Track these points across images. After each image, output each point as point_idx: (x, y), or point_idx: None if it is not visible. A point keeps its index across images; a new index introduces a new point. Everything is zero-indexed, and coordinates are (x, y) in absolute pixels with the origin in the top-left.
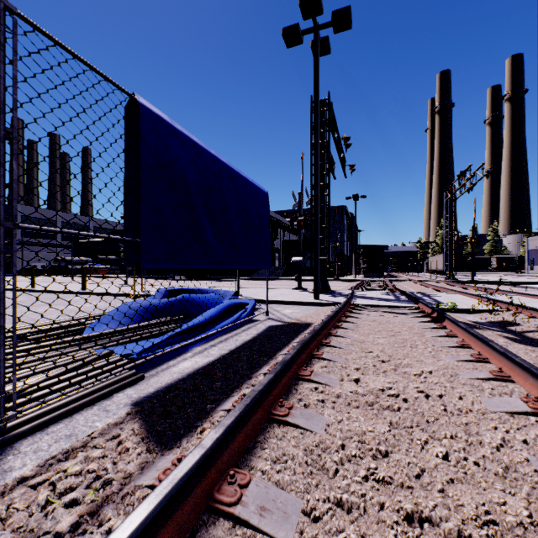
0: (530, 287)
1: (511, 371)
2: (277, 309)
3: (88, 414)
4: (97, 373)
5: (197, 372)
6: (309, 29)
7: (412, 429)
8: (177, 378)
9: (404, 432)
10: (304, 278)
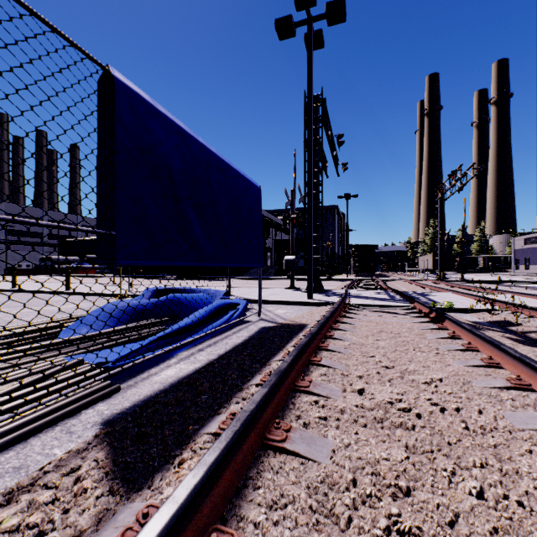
0: (518, 286)
1: (530, 379)
2: (270, 309)
3: (47, 437)
4: (64, 386)
5: (180, 382)
6: (303, 21)
7: (434, 456)
8: (158, 389)
9: (425, 460)
10: (296, 277)
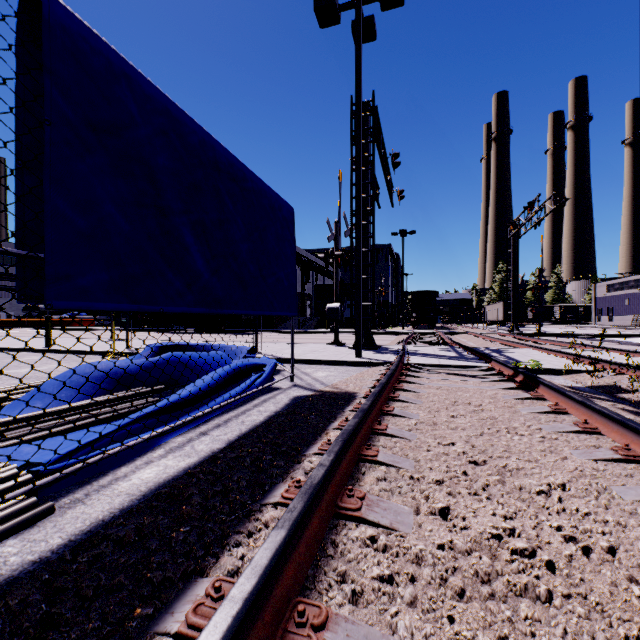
0: (606, 341)
1: None
2: (307, 372)
3: None
4: None
5: (156, 495)
6: (349, 3)
7: None
8: (119, 508)
9: None
10: (342, 331)
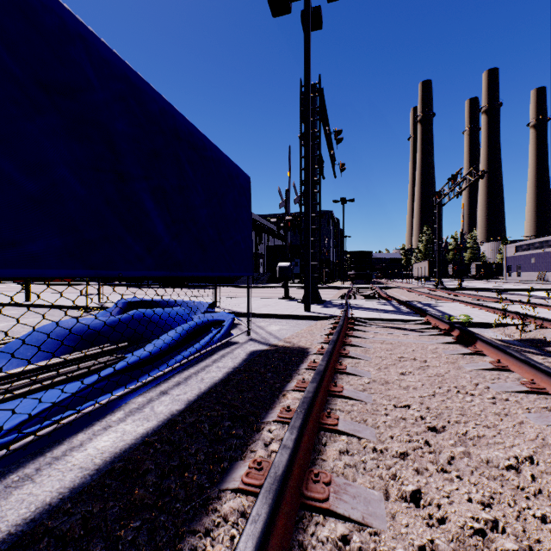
0: (518, 294)
1: None
2: (262, 325)
3: None
4: None
5: (109, 472)
6: None
7: None
8: (69, 487)
9: None
10: (290, 285)
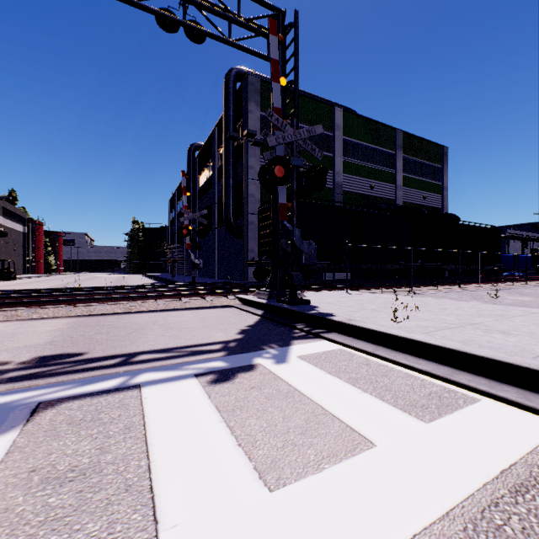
0: None
1: None
2: None
3: None
4: None
5: None
6: None
7: None
8: None
9: None
10: None
